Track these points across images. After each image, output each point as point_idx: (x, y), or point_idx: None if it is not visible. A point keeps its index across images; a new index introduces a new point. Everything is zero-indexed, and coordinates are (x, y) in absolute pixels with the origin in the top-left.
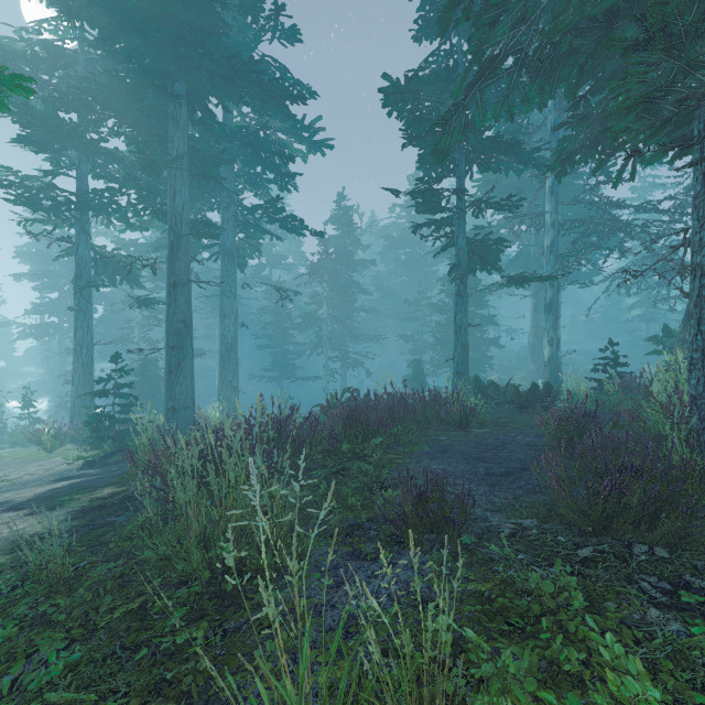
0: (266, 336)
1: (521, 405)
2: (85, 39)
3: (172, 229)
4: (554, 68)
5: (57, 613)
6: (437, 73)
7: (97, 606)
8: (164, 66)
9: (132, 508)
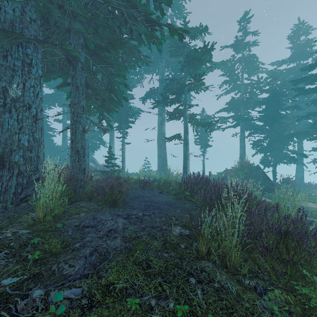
0: None
1: None
2: None
3: None
4: None
5: None
6: None
7: None
8: None
9: None
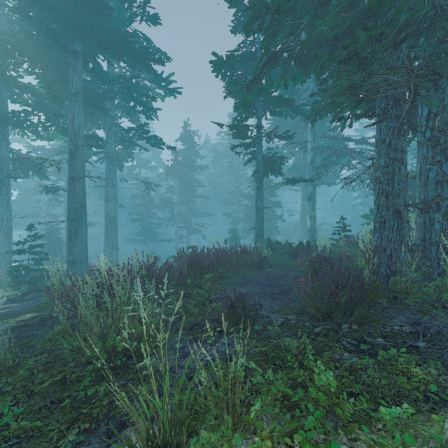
0: (136, 213)
1: (293, 255)
2: (5, 4)
3: (72, 141)
4: (309, 62)
5: (6, 385)
6: (246, 54)
7: (31, 382)
8: (66, 32)
9: (48, 325)
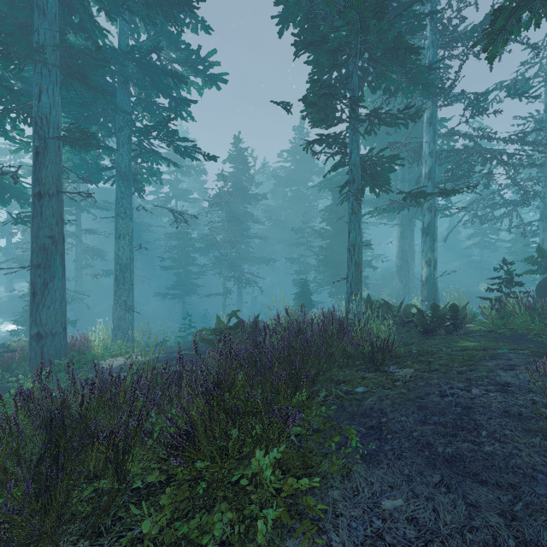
0: (170, 258)
1: (425, 329)
2: None
3: (37, 132)
4: None
5: None
6: None
7: None
8: None
9: None
